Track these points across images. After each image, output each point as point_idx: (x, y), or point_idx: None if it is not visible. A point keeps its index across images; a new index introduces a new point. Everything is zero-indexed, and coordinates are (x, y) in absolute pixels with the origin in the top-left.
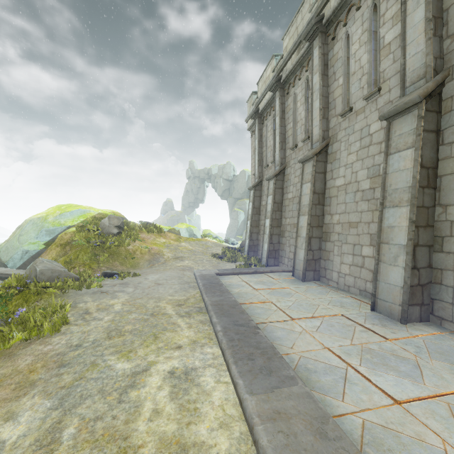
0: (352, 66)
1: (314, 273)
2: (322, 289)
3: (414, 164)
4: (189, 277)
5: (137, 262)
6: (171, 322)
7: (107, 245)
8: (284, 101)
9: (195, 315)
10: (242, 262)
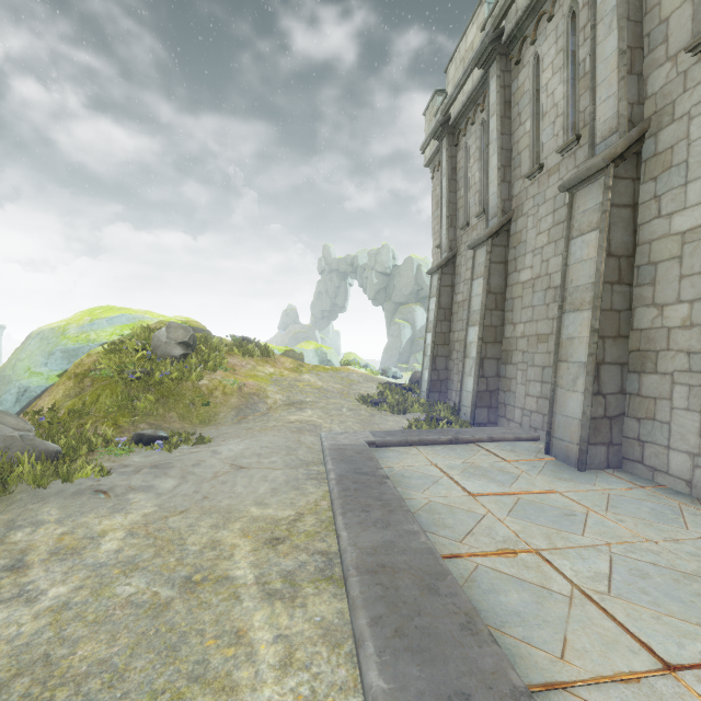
0: None
1: (608, 450)
2: (651, 498)
3: None
4: (309, 447)
5: (214, 411)
6: (230, 626)
7: (155, 377)
8: (508, 81)
9: (310, 591)
10: (418, 414)
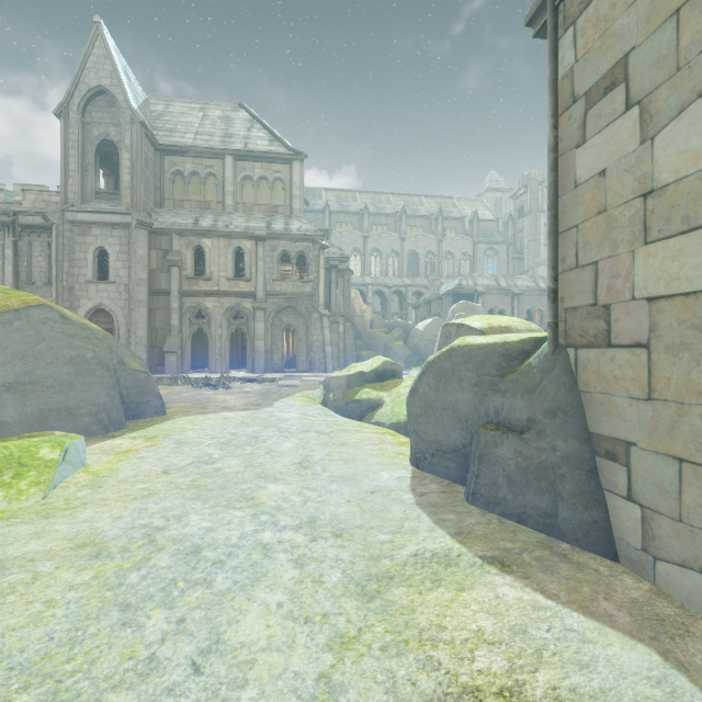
0: None
1: None
2: None
3: None
4: None
5: None
6: None
7: None
8: None
9: None
10: None
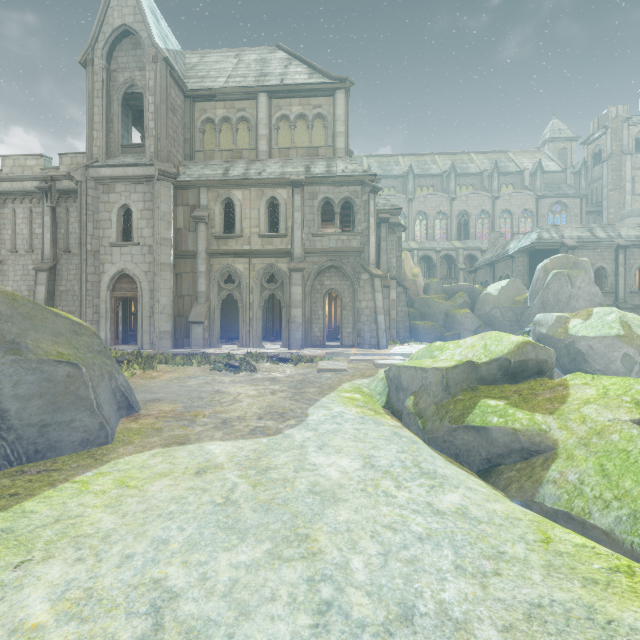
0: (18, 229)
1: None
2: None
3: (46, 291)
4: None
5: None
6: None
7: None
8: None
9: None
10: None
